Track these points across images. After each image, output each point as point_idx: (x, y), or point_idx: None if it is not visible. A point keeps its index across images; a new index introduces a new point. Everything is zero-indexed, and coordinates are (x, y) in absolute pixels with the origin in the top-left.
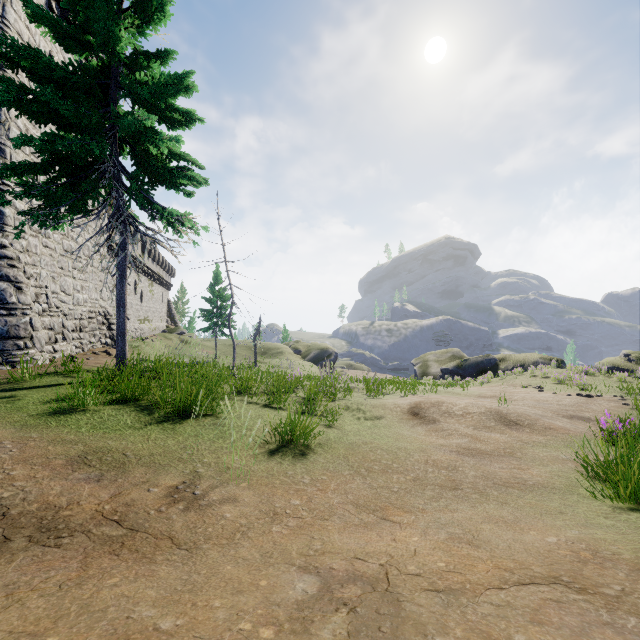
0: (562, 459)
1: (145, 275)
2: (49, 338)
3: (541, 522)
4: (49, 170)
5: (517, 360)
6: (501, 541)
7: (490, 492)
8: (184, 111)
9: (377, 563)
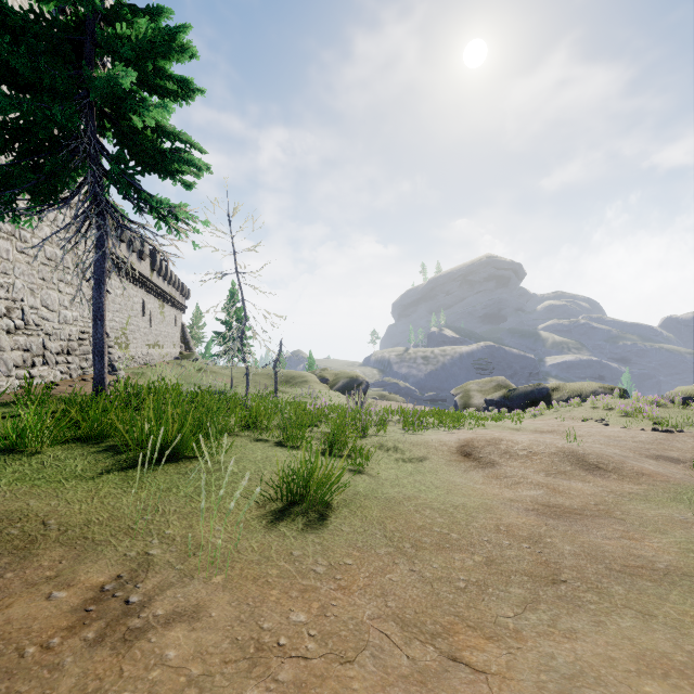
0: (680, 521)
1: (155, 295)
2: (24, 361)
3: None
4: (6, 147)
5: (573, 390)
6: None
7: (611, 588)
8: (179, 78)
9: None
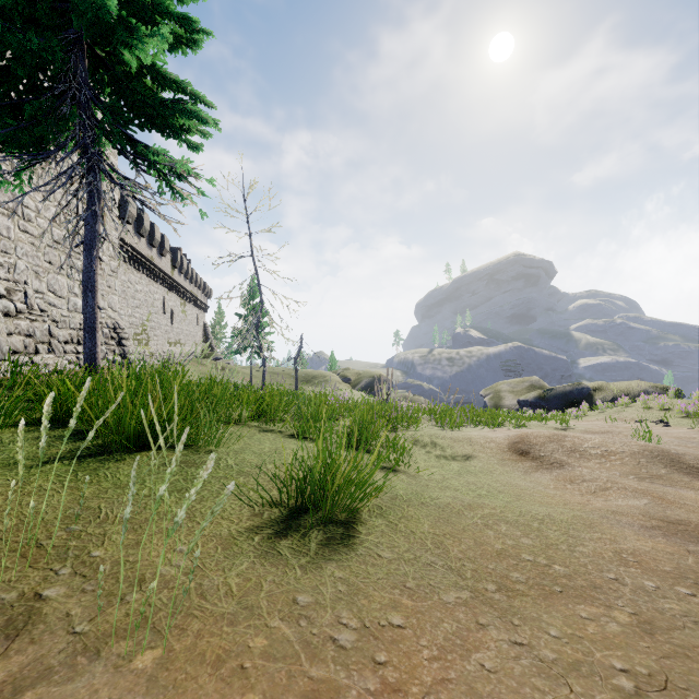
0: None
1: (176, 293)
2: (25, 347)
3: None
4: None
5: (618, 389)
6: None
7: None
8: (181, 16)
9: None
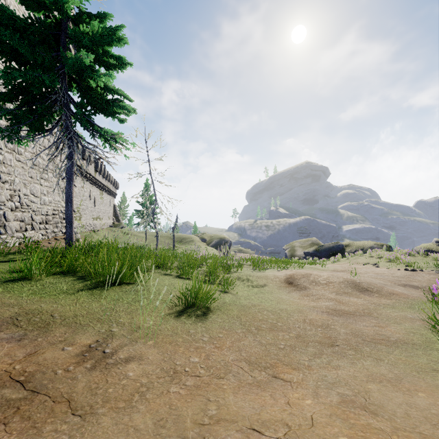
0: (410, 318)
1: (97, 187)
2: (20, 227)
3: (422, 381)
4: (14, 98)
5: (358, 246)
6: (395, 406)
7: (363, 348)
8: (117, 57)
9: (275, 437)
